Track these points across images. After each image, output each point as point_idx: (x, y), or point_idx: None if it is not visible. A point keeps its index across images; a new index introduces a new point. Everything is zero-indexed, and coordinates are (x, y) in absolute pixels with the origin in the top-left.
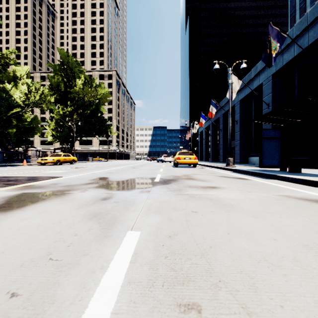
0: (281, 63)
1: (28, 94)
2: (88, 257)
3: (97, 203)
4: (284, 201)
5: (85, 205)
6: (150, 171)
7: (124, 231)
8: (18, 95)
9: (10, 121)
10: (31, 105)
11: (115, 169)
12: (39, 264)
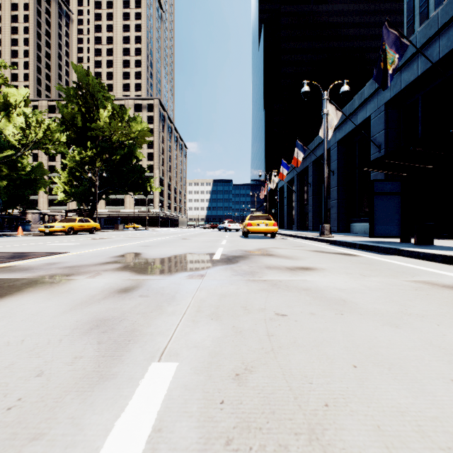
0: (399, 86)
1: (25, 129)
2: (39, 447)
3: (109, 298)
4: (429, 293)
5: (85, 304)
6: (207, 243)
7: (145, 363)
8: (11, 130)
9: None
10: (30, 146)
11: (155, 240)
12: None
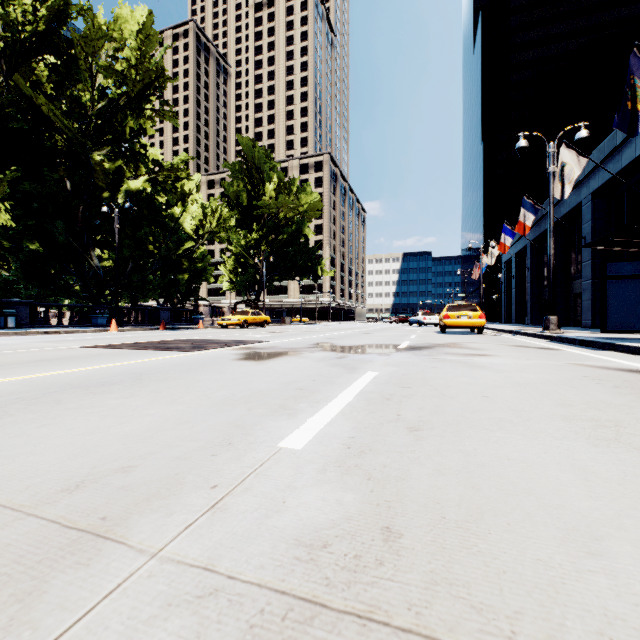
0: None
1: (203, 219)
2: (344, 376)
3: (333, 360)
4: (561, 367)
5: (323, 360)
6: (393, 337)
7: (366, 371)
8: (188, 221)
9: (180, 262)
10: (207, 236)
11: (335, 334)
12: (317, 376)
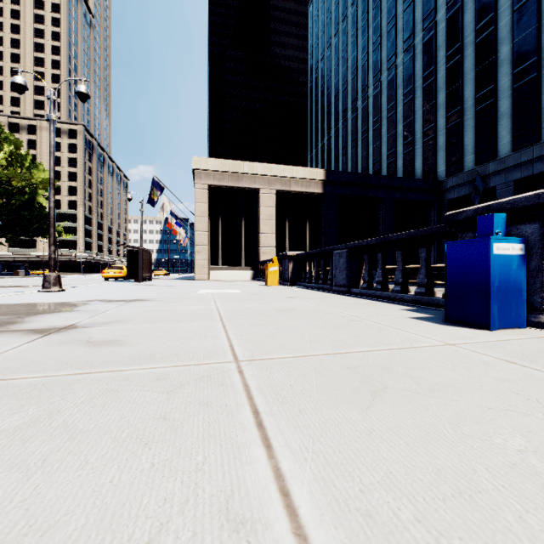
0: None
1: None
2: None
3: None
4: None
5: None
6: None
7: None
8: None
9: None
10: None
11: (29, 282)
12: None
